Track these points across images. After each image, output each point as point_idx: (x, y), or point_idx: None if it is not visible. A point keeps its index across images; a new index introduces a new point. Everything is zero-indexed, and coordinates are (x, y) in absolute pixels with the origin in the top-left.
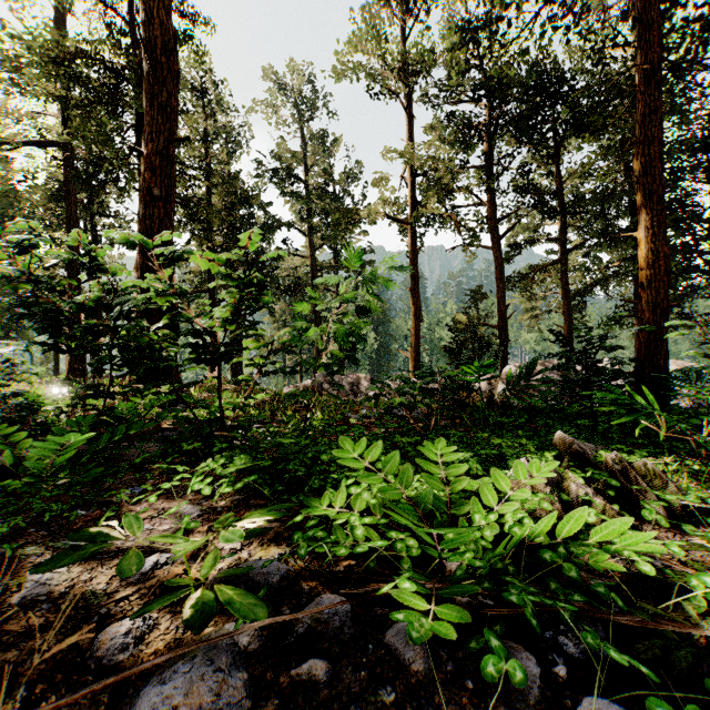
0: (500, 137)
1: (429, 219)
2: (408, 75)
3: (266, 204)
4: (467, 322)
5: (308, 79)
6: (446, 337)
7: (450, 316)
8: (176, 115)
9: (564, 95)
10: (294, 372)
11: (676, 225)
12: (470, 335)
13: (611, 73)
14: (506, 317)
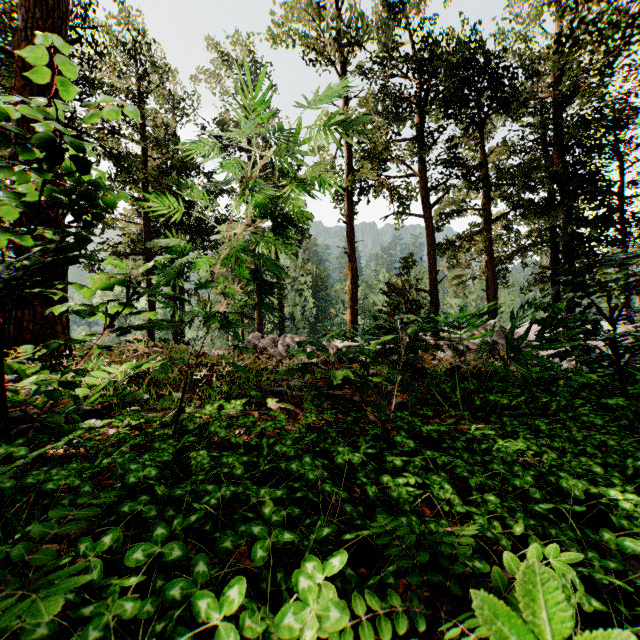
0: (432, 111)
1: (365, 189)
2: (345, 46)
3: (208, 172)
4: (401, 286)
5: (249, 51)
6: (379, 303)
7: (383, 283)
8: (66, 17)
9: (491, 72)
10: (168, 326)
11: (589, 198)
12: (404, 299)
13: (534, 54)
14: (437, 282)
